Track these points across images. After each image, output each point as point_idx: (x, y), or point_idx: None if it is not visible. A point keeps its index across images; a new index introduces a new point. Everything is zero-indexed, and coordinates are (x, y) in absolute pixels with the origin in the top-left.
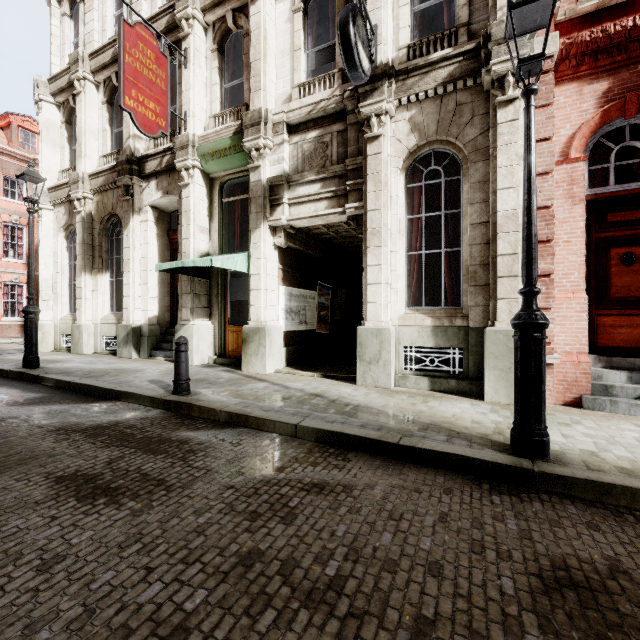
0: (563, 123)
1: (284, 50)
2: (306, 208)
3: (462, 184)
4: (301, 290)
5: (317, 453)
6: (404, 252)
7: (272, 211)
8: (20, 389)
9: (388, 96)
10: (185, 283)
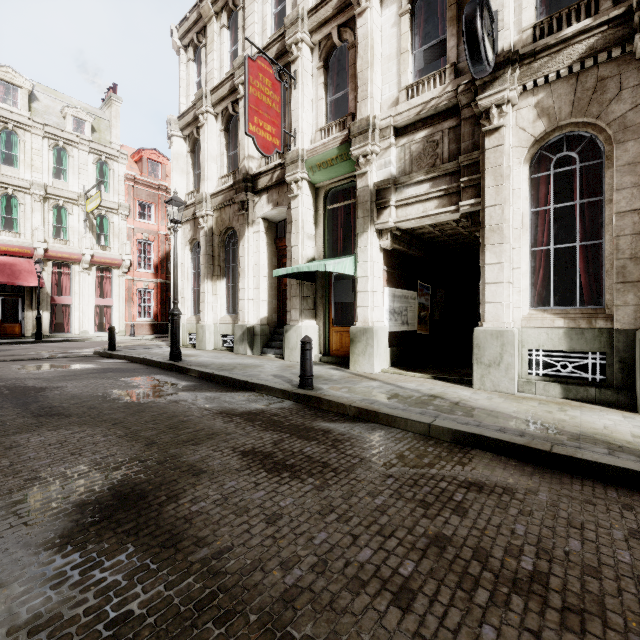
0: None
1: (390, 55)
2: (414, 209)
3: (604, 168)
4: (403, 291)
5: (459, 453)
6: (528, 248)
7: (378, 214)
8: (175, 378)
9: (511, 84)
10: (294, 287)
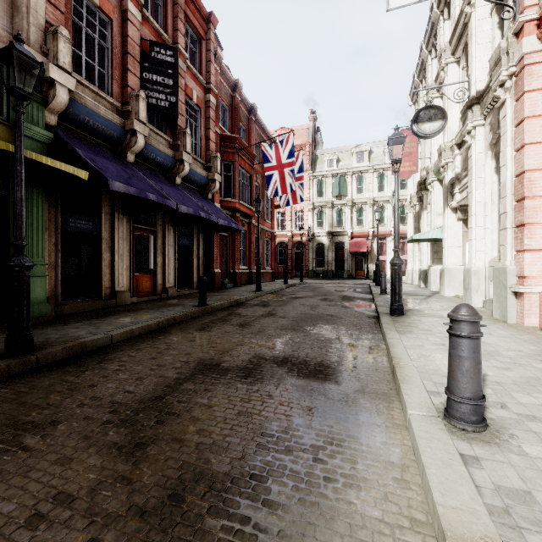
0: None
1: (461, 95)
2: (464, 193)
3: None
4: None
5: (366, 307)
6: (495, 214)
7: (452, 199)
8: (362, 290)
9: (472, 118)
10: (430, 246)
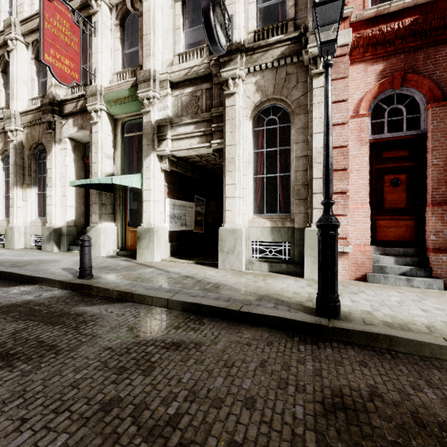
0: (355, 90)
1: (168, 28)
2: (184, 143)
3: (291, 129)
4: (182, 201)
5: (181, 319)
6: (252, 175)
7: (159, 144)
8: None
9: (240, 65)
10: (94, 195)
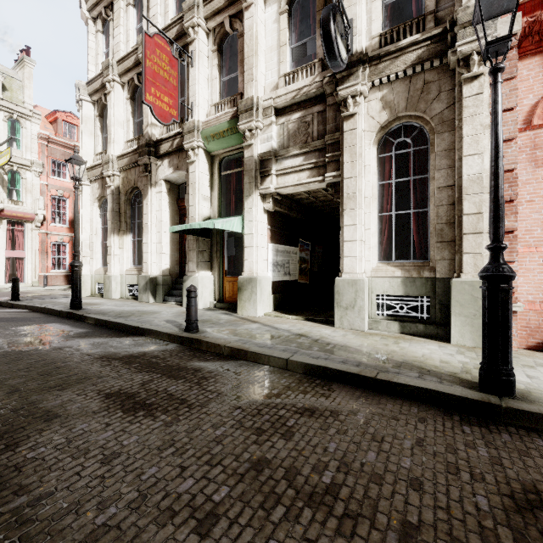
0: (526, 94)
1: (272, 46)
2: (291, 178)
3: (429, 152)
4: (285, 247)
5: (306, 383)
6: (376, 213)
7: (262, 181)
8: (70, 325)
9: (362, 79)
10: (191, 242)
